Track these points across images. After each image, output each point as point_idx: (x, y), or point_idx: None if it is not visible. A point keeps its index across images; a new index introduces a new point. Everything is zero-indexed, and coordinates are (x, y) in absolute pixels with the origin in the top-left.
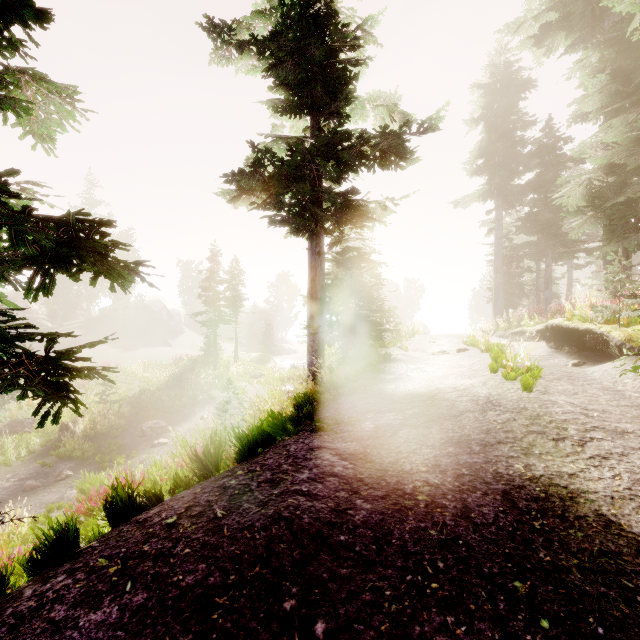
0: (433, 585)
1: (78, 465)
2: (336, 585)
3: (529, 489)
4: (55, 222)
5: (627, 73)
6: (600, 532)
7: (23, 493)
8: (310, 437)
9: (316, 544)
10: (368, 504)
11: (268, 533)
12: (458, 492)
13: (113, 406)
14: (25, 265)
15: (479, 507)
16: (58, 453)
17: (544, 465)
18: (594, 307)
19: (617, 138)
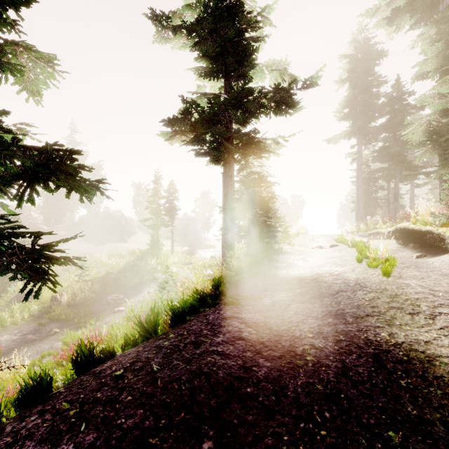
0: (322, 432)
1: (63, 325)
2: (244, 429)
3: (394, 353)
4: (36, 150)
5: None
6: None
7: (25, 344)
8: (224, 309)
9: (228, 394)
10: (268, 362)
11: (191, 385)
12: (338, 354)
13: (87, 284)
14: (11, 180)
15: (355, 367)
16: (49, 316)
17: (404, 334)
18: (433, 214)
19: None
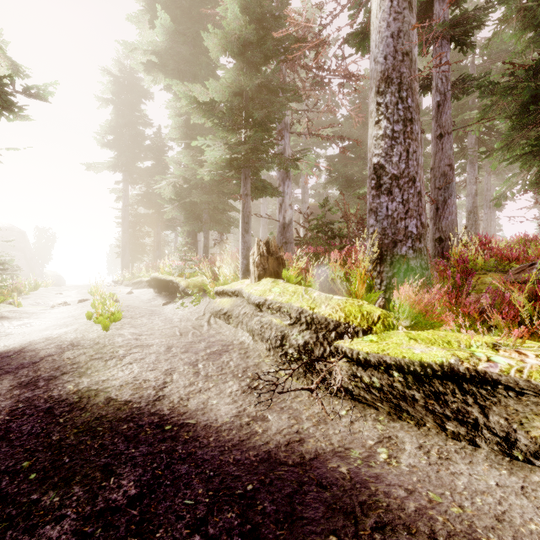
0: None
1: None
2: None
3: (70, 399)
4: None
5: (193, 124)
6: (102, 408)
7: None
8: None
9: None
10: None
11: None
12: (6, 423)
13: None
14: None
15: (21, 427)
16: None
17: (90, 380)
18: (172, 266)
19: (188, 162)
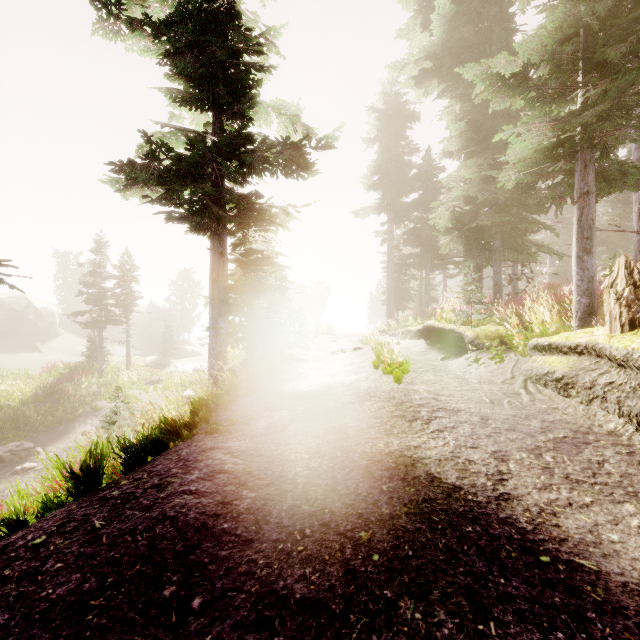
0: (299, 548)
1: None
2: (216, 566)
3: (385, 462)
4: None
5: (479, 124)
6: (426, 486)
7: None
8: (204, 440)
9: (200, 535)
10: (253, 493)
11: (151, 533)
12: (331, 472)
13: None
14: None
15: (345, 481)
16: None
17: (399, 442)
18: (454, 311)
19: (471, 175)
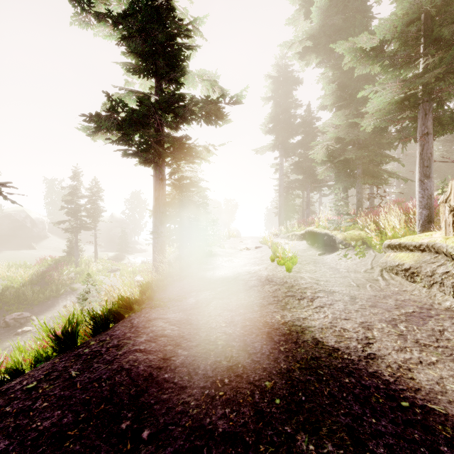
0: (220, 393)
1: None
2: (159, 406)
3: (281, 329)
4: None
5: (345, 86)
6: (313, 348)
7: None
8: (150, 312)
9: (148, 383)
10: (186, 351)
11: (112, 381)
12: (242, 336)
13: None
14: None
15: (253, 343)
16: None
17: (291, 314)
18: (328, 220)
19: (340, 122)
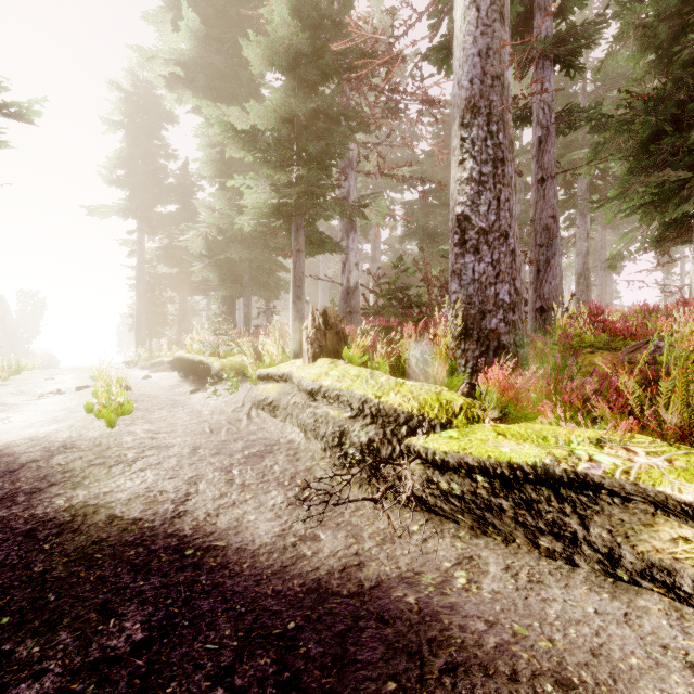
0: None
1: None
2: None
3: (59, 518)
4: None
5: (231, 158)
6: (103, 529)
7: None
8: None
9: None
10: None
11: None
12: None
13: None
14: None
15: None
16: None
17: (87, 492)
18: (202, 342)
19: (223, 207)
